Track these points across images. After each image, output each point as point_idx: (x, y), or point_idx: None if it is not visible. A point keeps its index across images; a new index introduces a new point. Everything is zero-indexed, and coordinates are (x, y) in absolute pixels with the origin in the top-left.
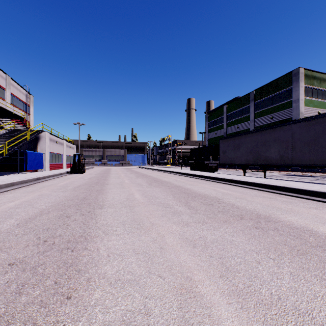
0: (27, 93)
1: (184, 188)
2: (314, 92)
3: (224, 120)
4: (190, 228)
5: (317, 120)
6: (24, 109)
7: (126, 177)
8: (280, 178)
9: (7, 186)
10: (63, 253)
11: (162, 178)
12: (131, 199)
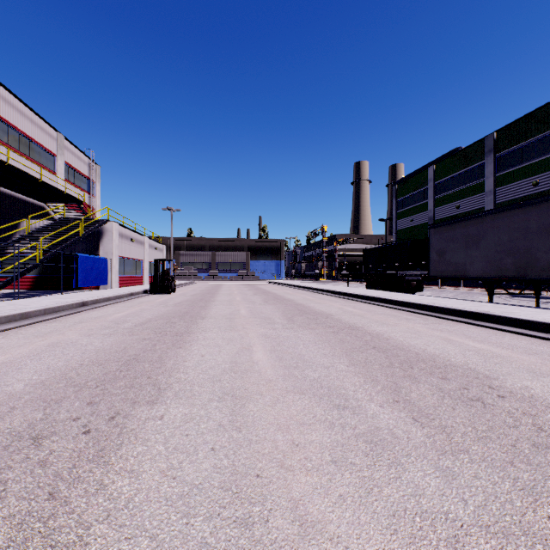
0: (90, 162)
1: (368, 332)
2: None
3: (430, 195)
4: None
5: None
6: (86, 187)
7: (244, 302)
8: None
9: (12, 320)
10: None
11: (313, 304)
12: (243, 368)
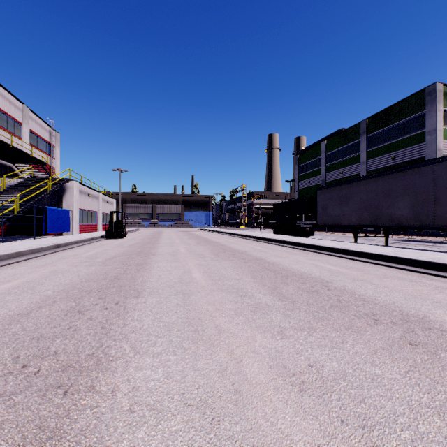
0: (51, 129)
1: (267, 261)
2: None
3: (322, 163)
4: (287, 343)
5: None
6: (47, 151)
7: (182, 244)
8: (410, 246)
9: (11, 257)
10: (47, 399)
11: (233, 245)
12: (187, 281)
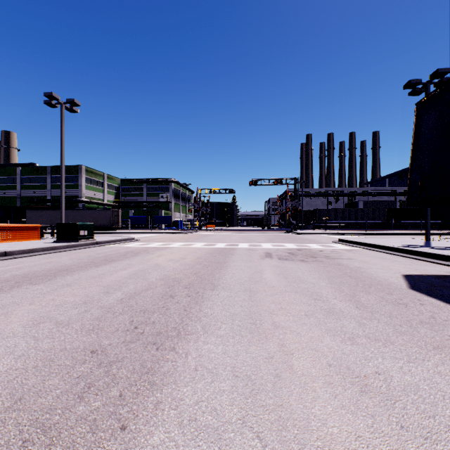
0: None
1: None
2: (92, 181)
3: (18, 182)
4: None
5: (75, 210)
6: None
7: None
8: None
9: None
10: None
11: None
12: None
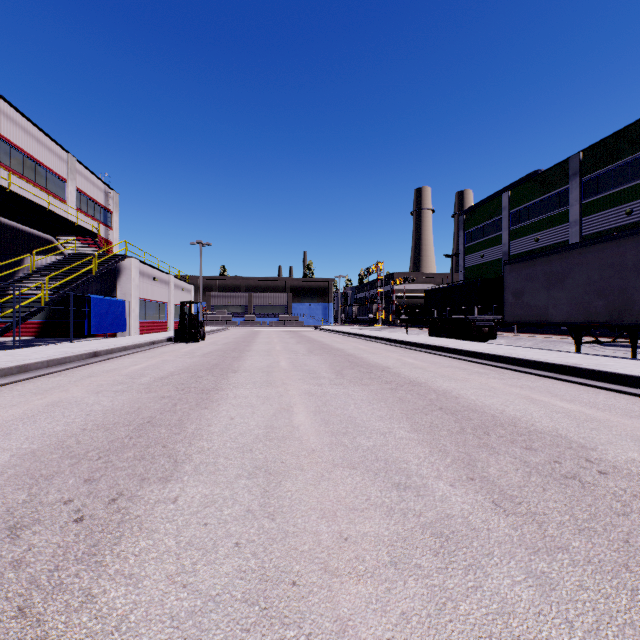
0: (107, 188)
1: (433, 389)
2: None
3: (504, 226)
4: None
5: None
6: (102, 218)
7: (285, 352)
8: None
9: (7, 374)
10: None
11: (367, 355)
12: (280, 434)
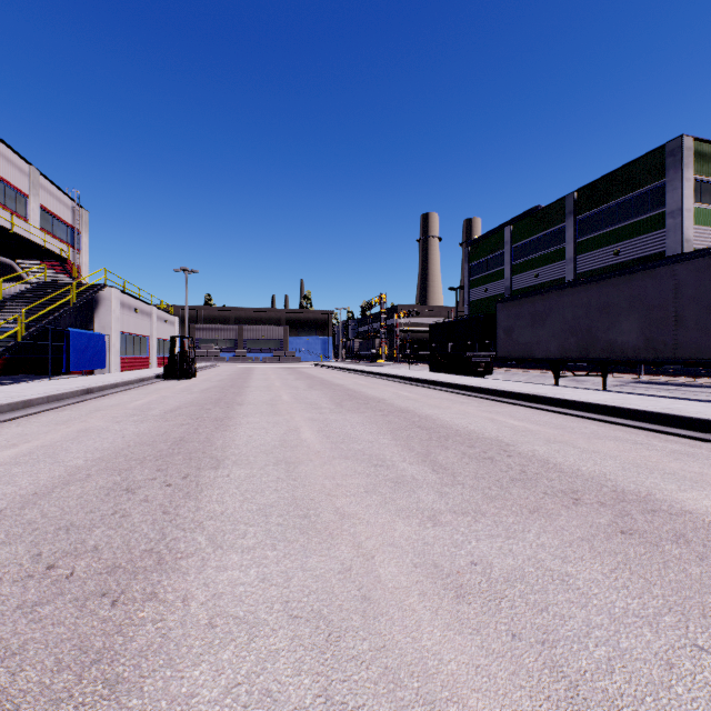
0: (75, 205)
1: (418, 414)
2: None
3: (506, 261)
4: (442, 532)
5: None
6: (69, 239)
7: (285, 388)
8: (641, 391)
9: (14, 409)
10: (88, 611)
11: (366, 389)
12: (292, 444)
